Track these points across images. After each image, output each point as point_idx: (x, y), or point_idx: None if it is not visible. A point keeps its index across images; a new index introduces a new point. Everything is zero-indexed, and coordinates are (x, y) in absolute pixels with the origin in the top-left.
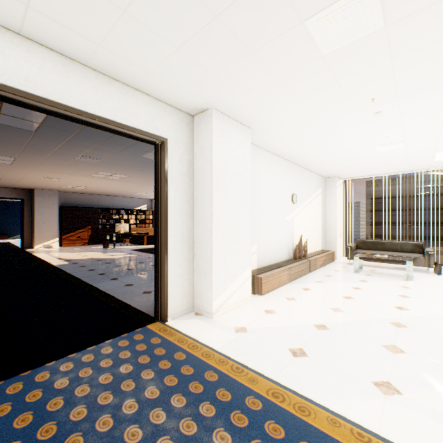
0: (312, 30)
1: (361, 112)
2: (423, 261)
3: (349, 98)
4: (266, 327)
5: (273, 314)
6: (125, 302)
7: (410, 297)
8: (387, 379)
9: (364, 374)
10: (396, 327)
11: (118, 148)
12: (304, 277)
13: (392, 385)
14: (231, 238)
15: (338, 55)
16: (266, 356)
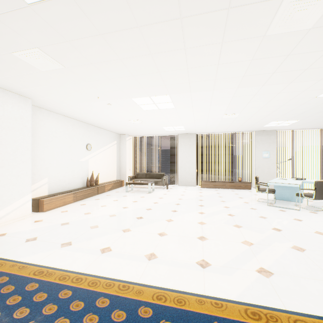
0: (22, 58)
1: (99, 102)
2: (161, 183)
3: (84, 94)
4: (24, 230)
5: (39, 222)
6: None
7: (137, 202)
8: (72, 241)
9: (62, 241)
10: (110, 217)
11: None
12: (91, 197)
13: (71, 242)
14: (7, 174)
15: (53, 73)
16: (4, 246)
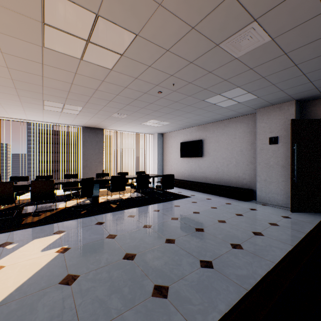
0: None
1: None
2: None
3: None
4: None
5: None
6: (320, 221)
7: None
8: None
9: None
10: None
11: (275, 77)
12: None
13: None
14: None
15: None
16: None
